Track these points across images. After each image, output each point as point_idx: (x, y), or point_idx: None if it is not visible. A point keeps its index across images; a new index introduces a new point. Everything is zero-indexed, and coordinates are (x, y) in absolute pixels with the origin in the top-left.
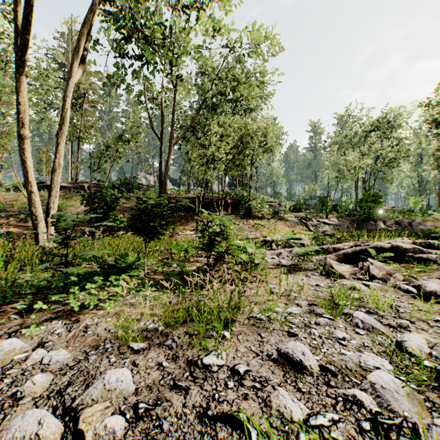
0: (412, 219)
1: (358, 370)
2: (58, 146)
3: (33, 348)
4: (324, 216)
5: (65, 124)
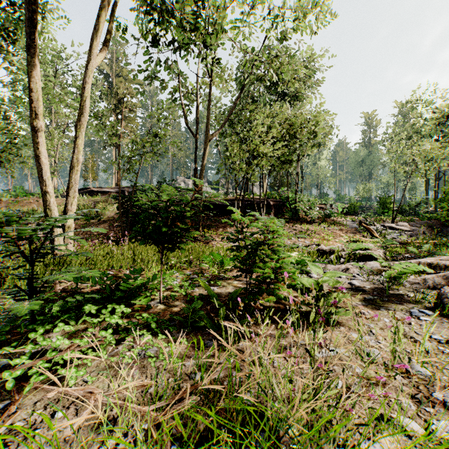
0: None
1: None
2: (76, 140)
3: None
4: (387, 219)
5: (85, 114)
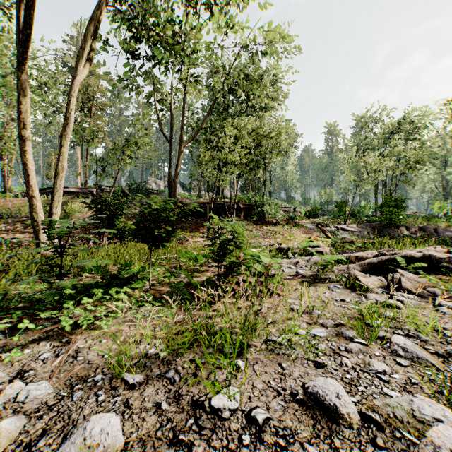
0: (437, 225)
1: (411, 421)
2: (60, 148)
3: (10, 379)
4: (341, 222)
5: (68, 124)
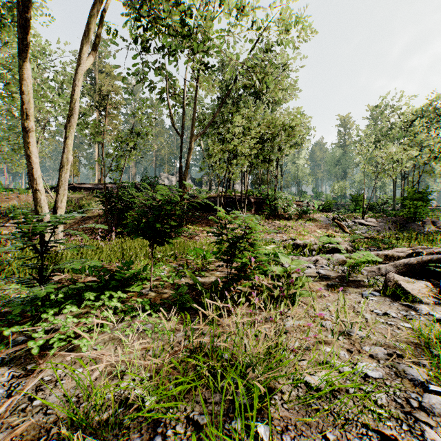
0: None
1: None
2: (66, 140)
3: None
4: (358, 216)
5: (74, 115)
